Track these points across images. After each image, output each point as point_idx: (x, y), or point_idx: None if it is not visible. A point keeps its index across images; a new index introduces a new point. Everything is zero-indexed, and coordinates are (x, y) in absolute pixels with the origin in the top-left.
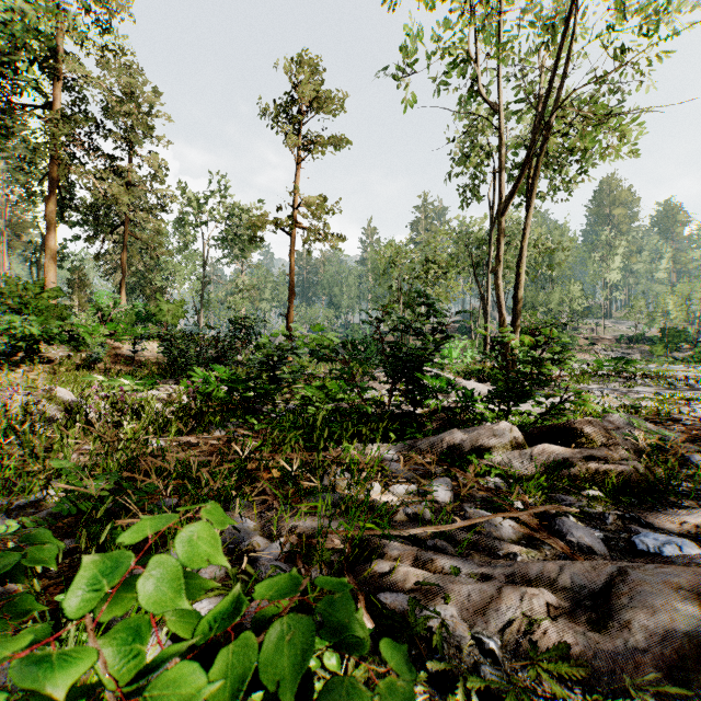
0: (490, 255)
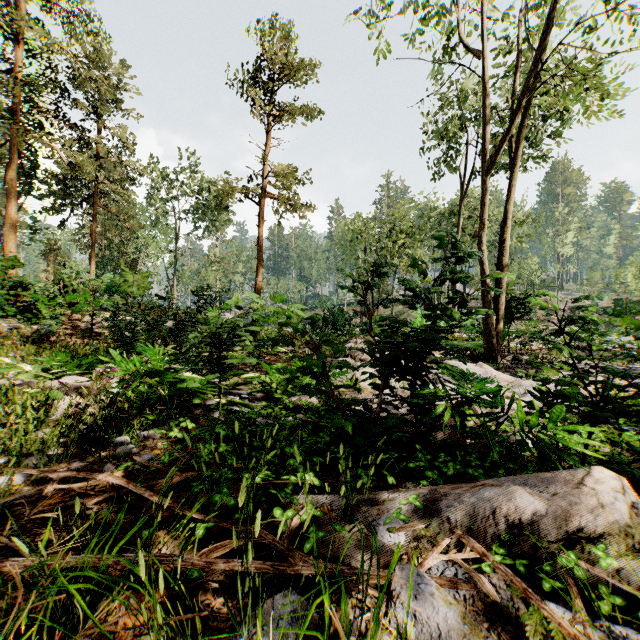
0: (457, 227)
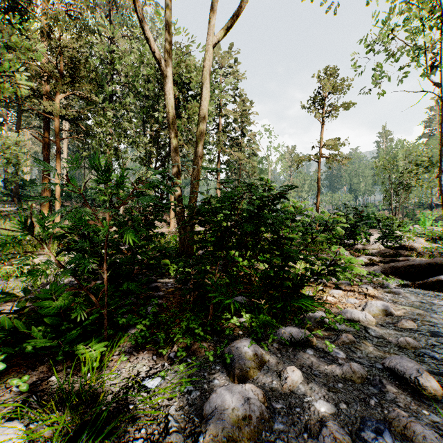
0: None
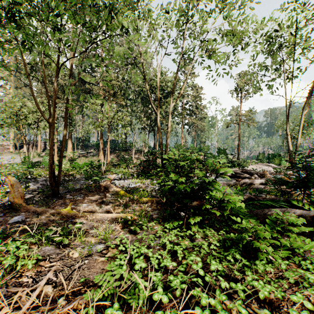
0: None
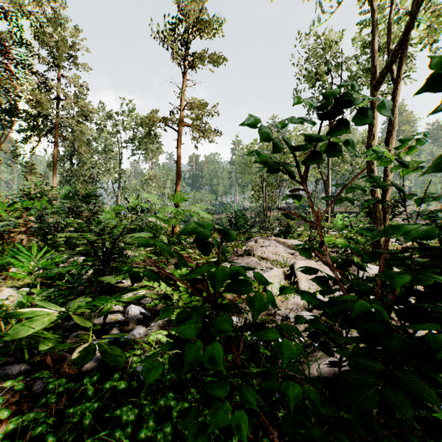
0: None
